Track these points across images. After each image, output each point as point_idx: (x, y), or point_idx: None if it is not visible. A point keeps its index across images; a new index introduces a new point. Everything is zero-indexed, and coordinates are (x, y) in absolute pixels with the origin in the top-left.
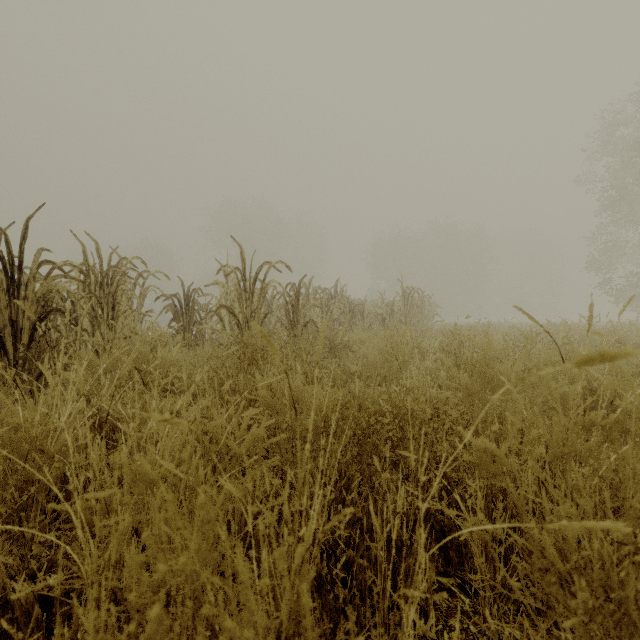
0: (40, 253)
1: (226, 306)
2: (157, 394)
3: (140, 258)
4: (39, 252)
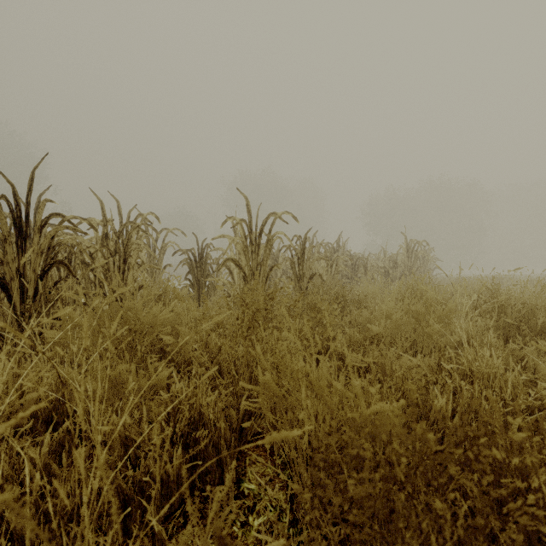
0: (44, 204)
1: (232, 259)
2: (134, 366)
3: (154, 214)
4: (43, 203)
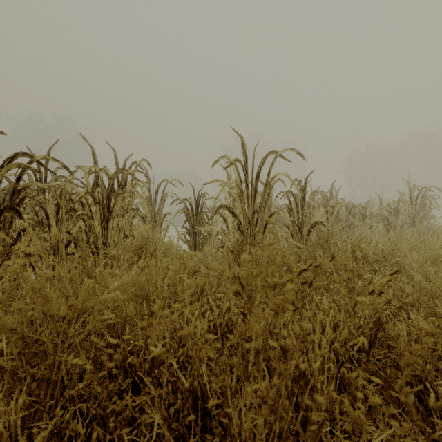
0: None
1: (226, 205)
2: None
3: (145, 160)
4: None
